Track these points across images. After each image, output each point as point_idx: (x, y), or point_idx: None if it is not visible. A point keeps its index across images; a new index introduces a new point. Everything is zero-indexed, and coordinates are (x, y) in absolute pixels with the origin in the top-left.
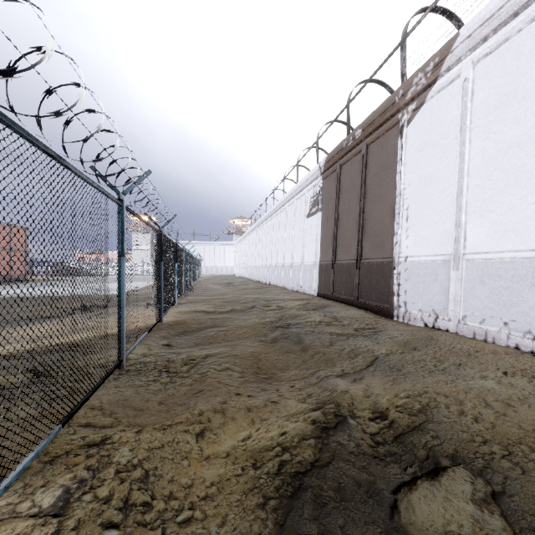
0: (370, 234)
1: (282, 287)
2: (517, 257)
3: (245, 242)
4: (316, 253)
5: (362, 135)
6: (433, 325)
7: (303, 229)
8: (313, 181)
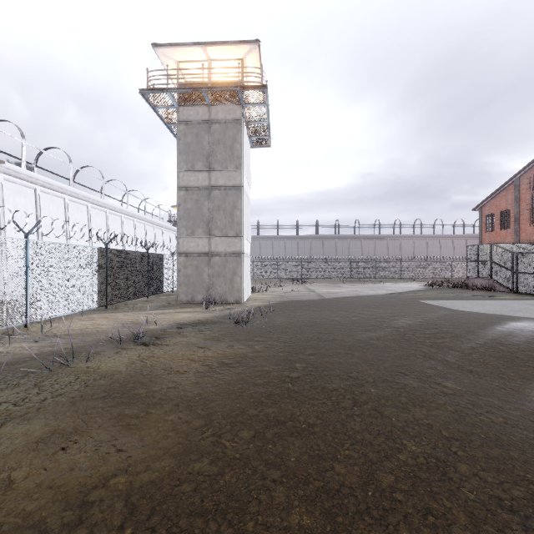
0: None
1: None
2: None
3: None
4: None
5: None
6: None
7: None
8: None
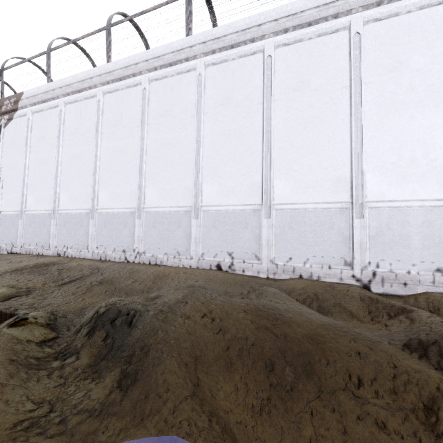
0: None
1: None
2: (41, 213)
3: None
4: None
5: None
6: (11, 251)
7: None
8: None
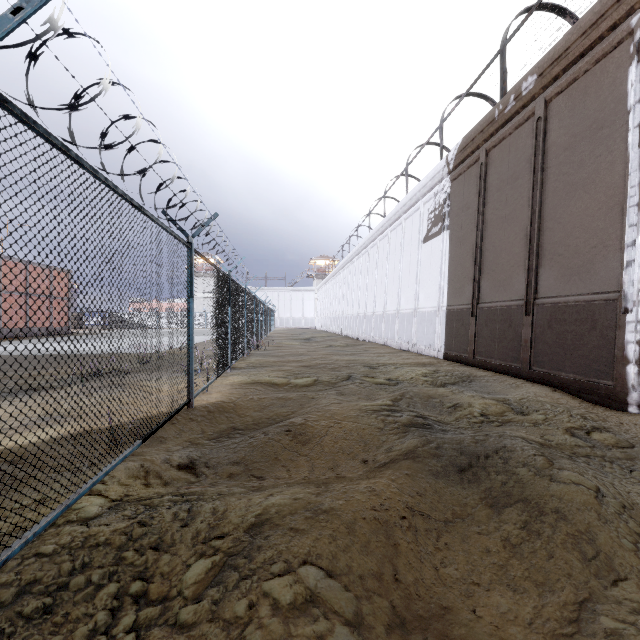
0: (557, 253)
1: (384, 345)
2: None
3: (329, 287)
4: (440, 294)
5: (536, 85)
6: None
7: (417, 260)
8: (433, 187)
